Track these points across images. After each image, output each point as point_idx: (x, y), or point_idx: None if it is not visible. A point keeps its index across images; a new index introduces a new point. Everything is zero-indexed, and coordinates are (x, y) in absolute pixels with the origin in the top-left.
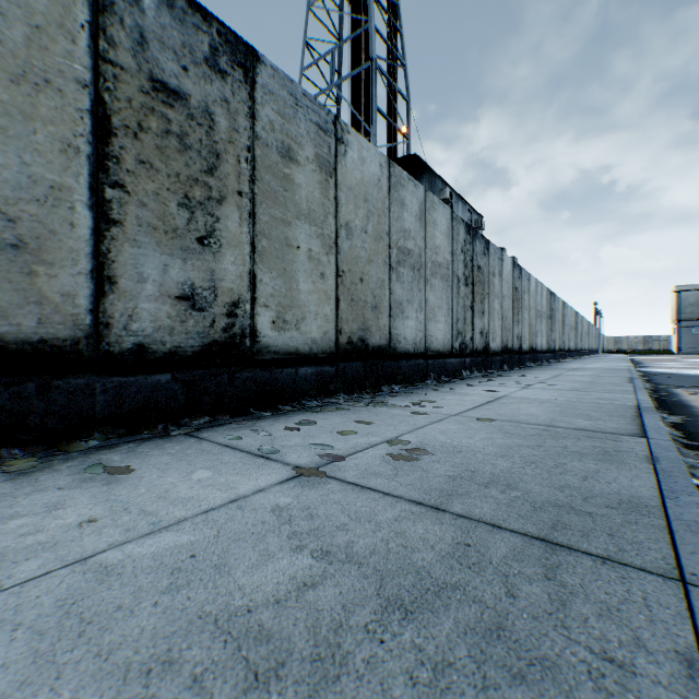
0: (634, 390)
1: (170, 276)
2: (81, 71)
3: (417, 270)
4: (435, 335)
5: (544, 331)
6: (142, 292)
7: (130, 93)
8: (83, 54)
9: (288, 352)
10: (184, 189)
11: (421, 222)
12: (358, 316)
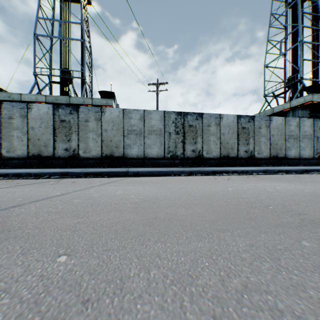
0: None
1: (243, 149)
2: (236, 130)
3: (295, 139)
4: (303, 154)
5: None
6: (241, 151)
7: (240, 130)
8: (236, 128)
9: (259, 158)
10: (245, 138)
11: (297, 127)
12: (275, 151)
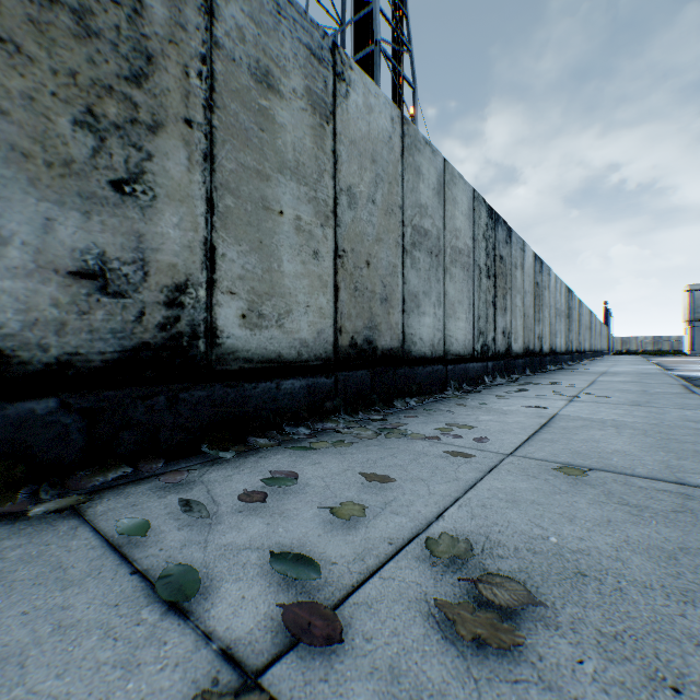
0: None
1: (59, 238)
2: None
3: (435, 255)
4: (455, 336)
5: (562, 331)
6: None
7: None
8: None
9: (266, 358)
10: (85, 99)
11: (439, 197)
12: (364, 310)
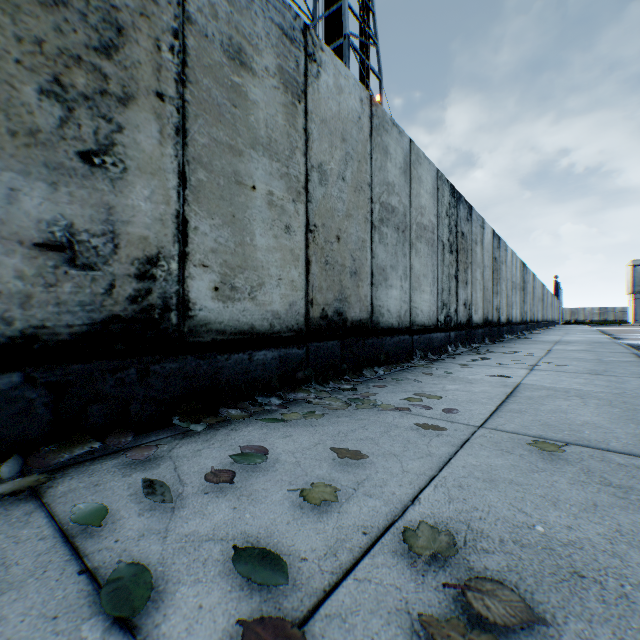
0: None
1: (24, 209)
2: None
3: (402, 231)
4: (420, 307)
5: (518, 303)
6: None
7: None
8: None
9: (239, 330)
10: (52, 68)
11: (405, 176)
12: (334, 283)
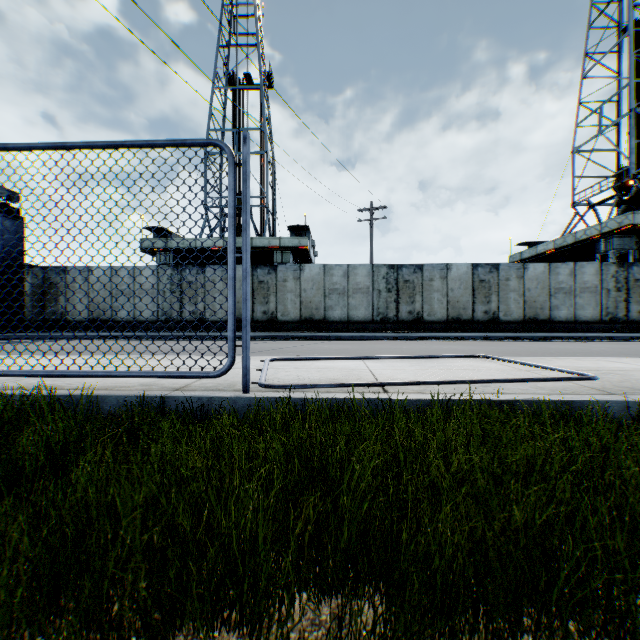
0: None
1: (482, 309)
2: (470, 284)
3: (567, 293)
4: (582, 315)
5: None
6: (478, 312)
7: (476, 284)
8: (471, 282)
9: (507, 321)
10: (484, 295)
11: (570, 276)
12: (532, 311)
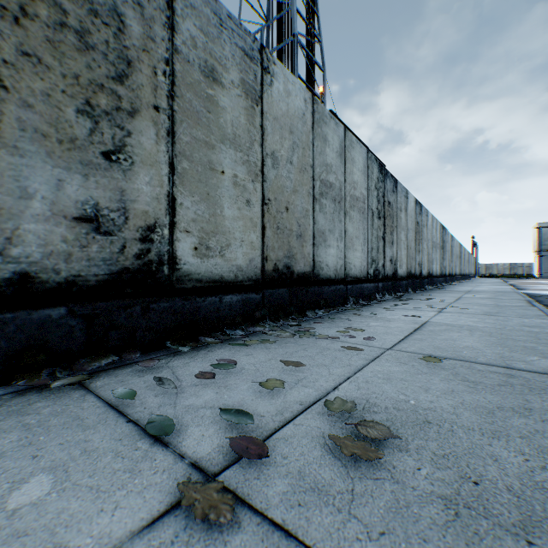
0: (546, 314)
1: (67, 194)
2: None
3: (338, 202)
4: (353, 263)
5: (438, 259)
6: (26, 210)
7: None
8: None
9: (212, 279)
10: (85, 94)
11: (341, 158)
12: (284, 243)
